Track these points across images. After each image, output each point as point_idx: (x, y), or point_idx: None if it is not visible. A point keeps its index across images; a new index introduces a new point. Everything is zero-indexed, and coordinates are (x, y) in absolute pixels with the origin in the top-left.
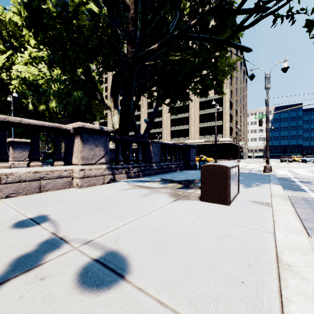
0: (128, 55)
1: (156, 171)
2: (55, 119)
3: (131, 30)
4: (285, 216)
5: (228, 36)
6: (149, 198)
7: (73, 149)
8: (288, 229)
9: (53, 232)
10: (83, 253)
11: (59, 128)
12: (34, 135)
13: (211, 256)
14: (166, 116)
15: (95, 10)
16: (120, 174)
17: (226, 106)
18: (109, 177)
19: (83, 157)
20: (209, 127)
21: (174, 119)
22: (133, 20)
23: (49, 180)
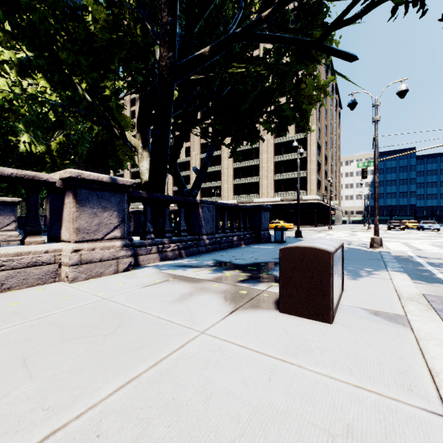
0: (162, 63)
1: (209, 247)
2: (60, 167)
3: (165, 22)
4: None
5: (321, 35)
6: (187, 306)
7: (63, 216)
8: None
9: None
10: None
11: (33, 179)
12: None
13: None
14: (227, 163)
15: None
16: (148, 254)
17: (313, 150)
18: (126, 261)
19: (78, 228)
20: (288, 180)
21: (239, 168)
22: (169, 5)
23: (12, 270)
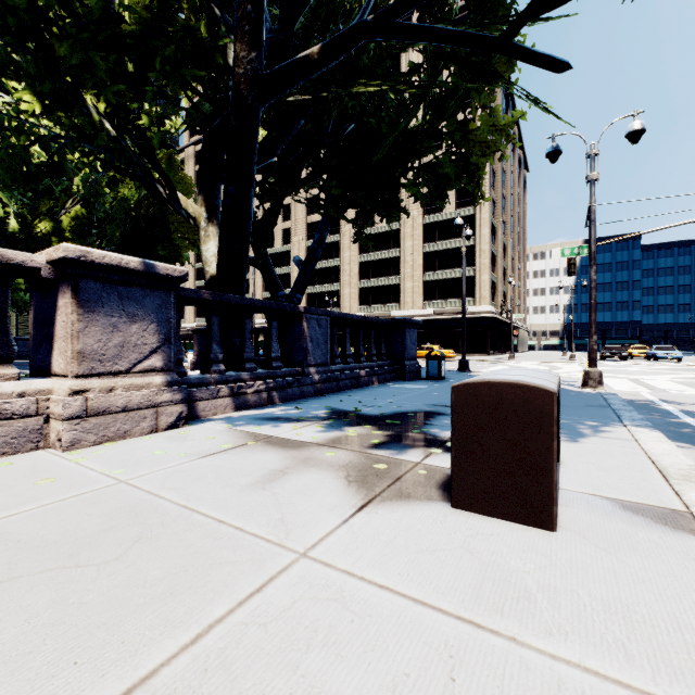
0: (239, 70)
1: (319, 387)
2: None
3: None
4: None
5: (509, 26)
6: (277, 495)
7: (55, 329)
8: None
9: None
10: None
11: None
12: None
13: None
14: (349, 254)
15: None
16: (213, 399)
17: (484, 234)
18: (174, 411)
19: (82, 352)
20: (446, 282)
21: (368, 262)
22: None
23: None
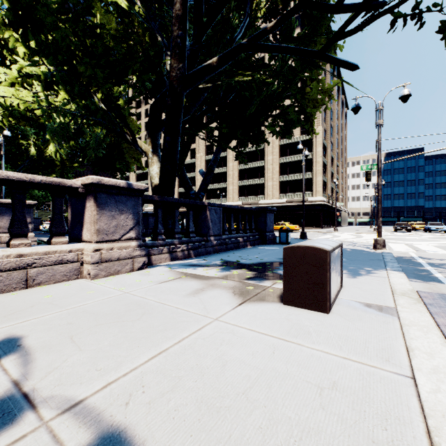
0: (173, 73)
1: (216, 248)
2: (69, 170)
3: (176, 35)
4: (424, 336)
5: (324, 45)
6: (201, 299)
7: (84, 218)
8: (437, 368)
9: (15, 380)
10: (55, 438)
11: (59, 185)
12: (18, 196)
13: (305, 445)
14: (232, 164)
15: (122, 4)
16: (160, 254)
17: (318, 151)
18: (141, 261)
19: (98, 230)
20: (294, 182)
21: (244, 169)
22: (180, 19)
23: (42, 267)
